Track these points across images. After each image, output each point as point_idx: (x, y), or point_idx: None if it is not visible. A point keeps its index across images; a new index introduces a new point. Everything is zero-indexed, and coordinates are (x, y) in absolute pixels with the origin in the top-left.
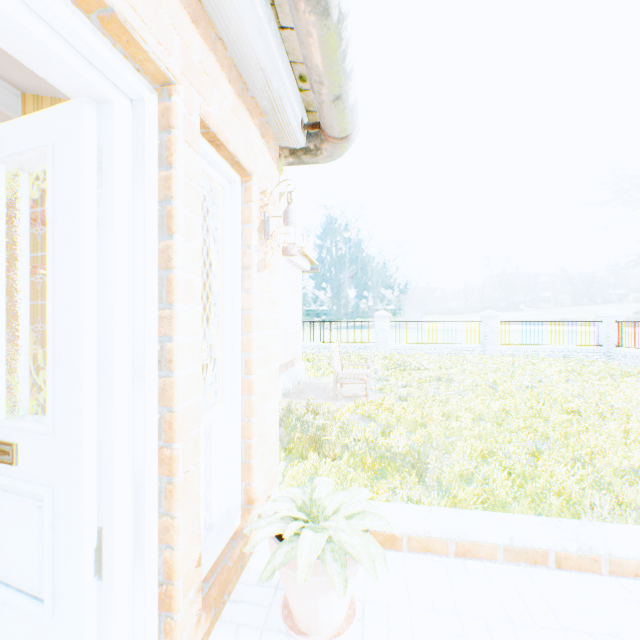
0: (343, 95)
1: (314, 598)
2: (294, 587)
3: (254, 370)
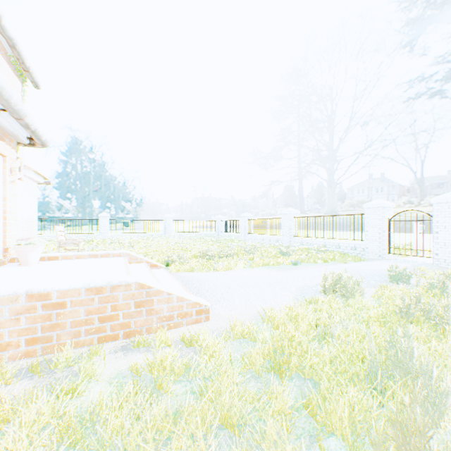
0: (41, 139)
1: (28, 255)
2: (22, 254)
3: (8, 213)
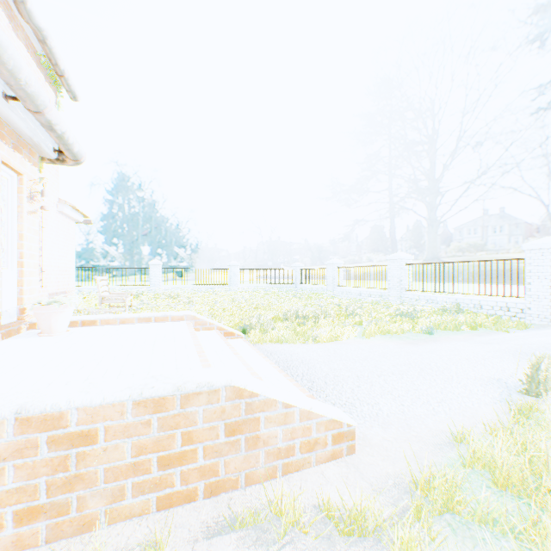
0: (72, 149)
1: (51, 320)
2: (43, 318)
3: (25, 257)
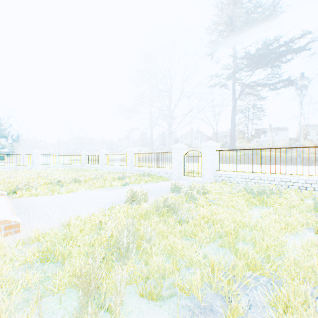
0: None
1: None
2: None
3: None
